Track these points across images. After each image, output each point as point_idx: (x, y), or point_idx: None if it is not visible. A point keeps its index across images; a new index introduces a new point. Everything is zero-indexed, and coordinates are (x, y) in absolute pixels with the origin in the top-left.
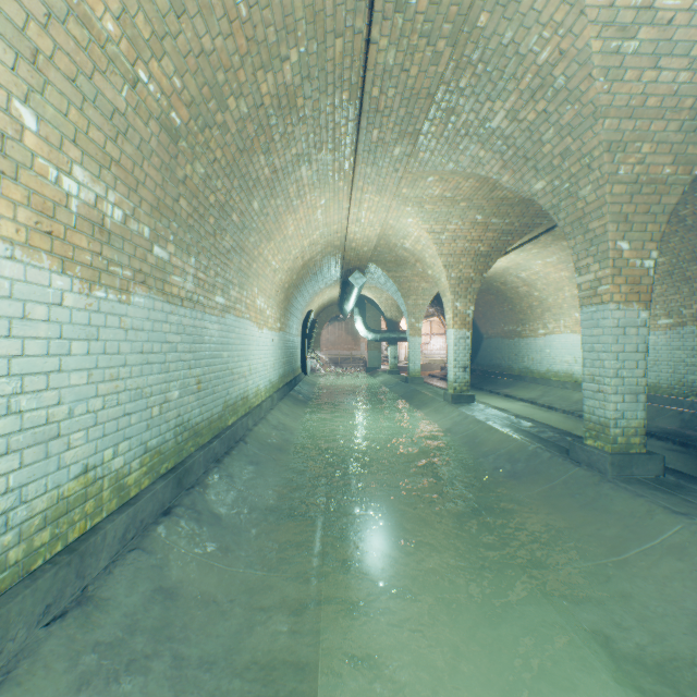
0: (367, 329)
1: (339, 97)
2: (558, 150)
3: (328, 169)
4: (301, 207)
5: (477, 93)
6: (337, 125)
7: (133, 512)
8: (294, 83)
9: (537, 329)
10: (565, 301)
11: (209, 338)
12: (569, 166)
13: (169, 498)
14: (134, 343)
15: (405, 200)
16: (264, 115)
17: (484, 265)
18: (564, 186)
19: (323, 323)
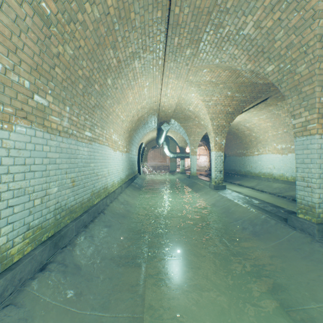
0: (170, 152)
1: (155, 14)
2: (284, 44)
3: (150, 63)
4: (135, 86)
5: (237, 10)
6: (154, 35)
7: (11, 275)
8: (128, 0)
9: (254, 152)
10: (269, 137)
11: (81, 155)
12: (291, 53)
13: (46, 257)
14: (16, 158)
15: (191, 83)
16: (110, 22)
17: (230, 118)
18: (287, 67)
19: (149, 149)
